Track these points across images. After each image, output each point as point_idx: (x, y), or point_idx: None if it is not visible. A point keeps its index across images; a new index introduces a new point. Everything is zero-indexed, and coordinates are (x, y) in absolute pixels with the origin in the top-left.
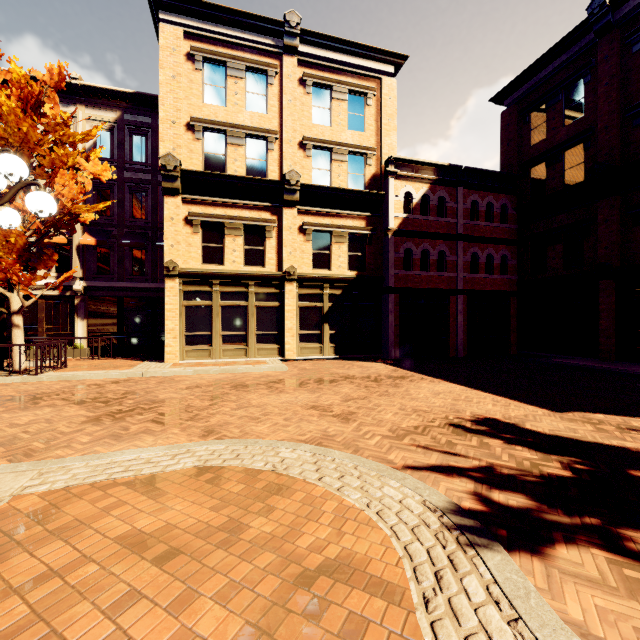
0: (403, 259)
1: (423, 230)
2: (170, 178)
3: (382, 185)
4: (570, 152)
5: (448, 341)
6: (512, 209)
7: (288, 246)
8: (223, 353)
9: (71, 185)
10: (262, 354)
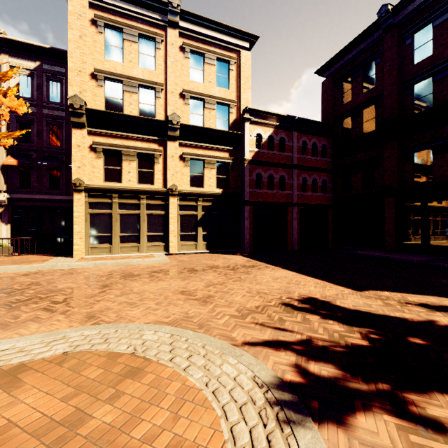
0: (255, 181)
1: (269, 161)
2: (77, 114)
3: (241, 127)
4: (366, 110)
5: (286, 239)
6: (329, 148)
7: (171, 169)
8: (121, 249)
9: None
10: (151, 250)
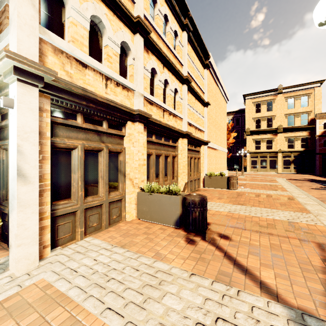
0: (323, 143)
1: None
2: (248, 132)
3: (314, 121)
4: None
5: None
6: None
7: (279, 144)
8: (260, 170)
9: (231, 139)
10: (271, 171)
